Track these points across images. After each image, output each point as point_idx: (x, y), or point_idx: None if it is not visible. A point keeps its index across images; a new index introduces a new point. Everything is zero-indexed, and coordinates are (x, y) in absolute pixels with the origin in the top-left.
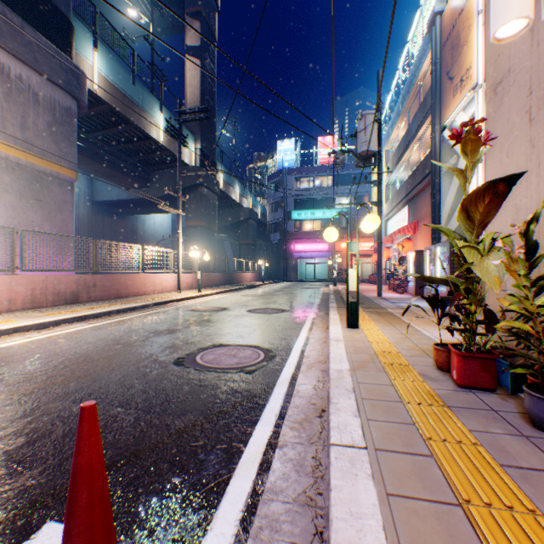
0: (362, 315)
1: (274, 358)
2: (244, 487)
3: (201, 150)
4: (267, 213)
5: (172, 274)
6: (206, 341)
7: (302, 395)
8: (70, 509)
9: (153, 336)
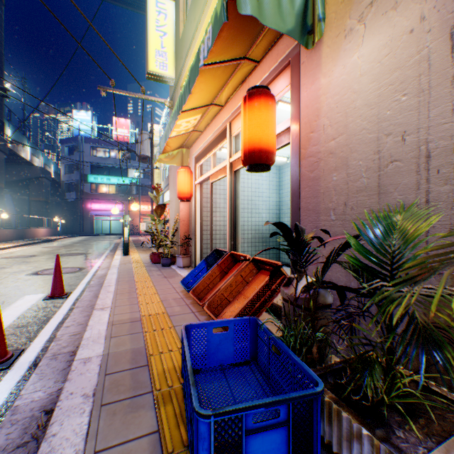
0: (135, 251)
1: (86, 269)
2: (84, 285)
3: None
4: (62, 173)
5: None
6: (39, 268)
7: (100, 274)
8: (57, 271)
9: None
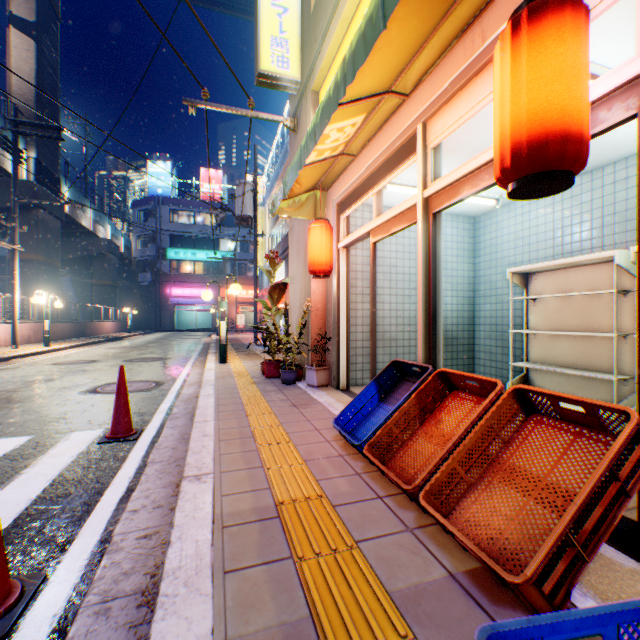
0: (234, 356)
1: (165, 384)
2: (162, 415)
3: (37, 160)
4: (134, 247)
5: (1, 324)
6: (98, 382)
7: (187, 394)
8: (120, 394)
9: (34, 384)
